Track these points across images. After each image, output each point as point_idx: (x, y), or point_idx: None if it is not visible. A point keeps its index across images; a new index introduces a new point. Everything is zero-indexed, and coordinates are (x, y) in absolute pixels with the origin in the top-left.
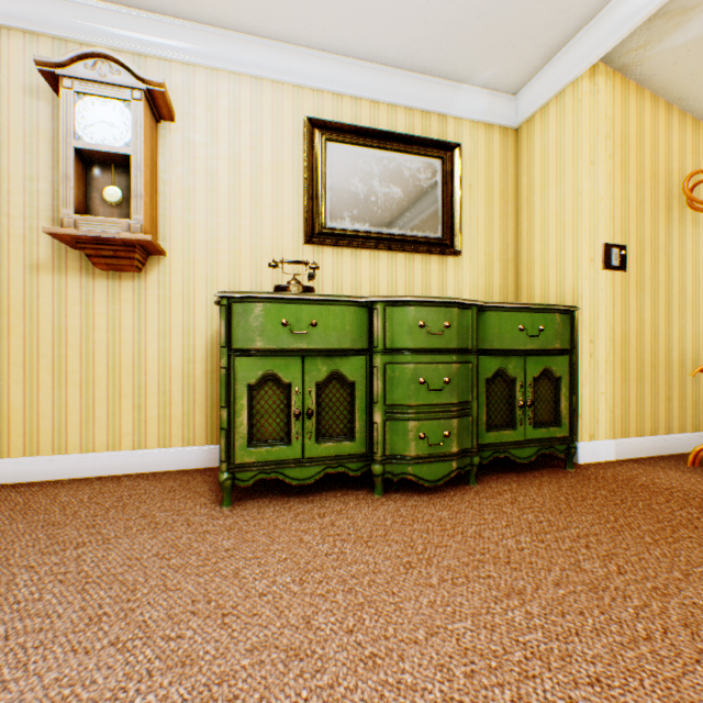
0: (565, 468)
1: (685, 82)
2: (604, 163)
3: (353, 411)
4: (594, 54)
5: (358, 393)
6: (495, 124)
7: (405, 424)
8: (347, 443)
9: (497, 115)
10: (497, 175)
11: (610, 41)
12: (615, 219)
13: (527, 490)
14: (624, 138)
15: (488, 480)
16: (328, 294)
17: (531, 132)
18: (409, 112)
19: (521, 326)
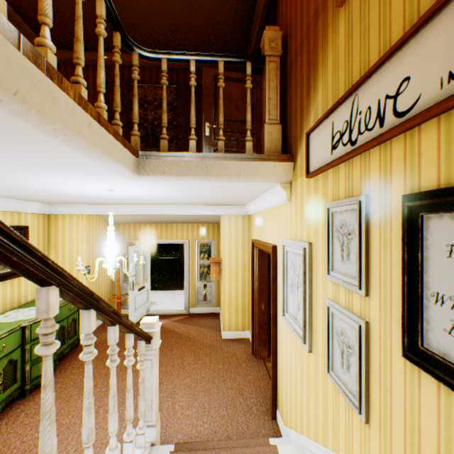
0: (78, 347)
1: (105, 215)
2: (86, 240)
3: (16, 371)
4: (86, 213)
5: (19, 362)
6: (42, 213)
7: (40, 364)
8: (15, 385)
9: (43, 210)
10: (42, 234)
11: (91, 213)
12: (88, 257)
13: (74, 362)
14: (90, 231)
15: (59, 366)
16: (10, 330)
17: (58, 220)
18: (5, 212)
19: (69, 308)
